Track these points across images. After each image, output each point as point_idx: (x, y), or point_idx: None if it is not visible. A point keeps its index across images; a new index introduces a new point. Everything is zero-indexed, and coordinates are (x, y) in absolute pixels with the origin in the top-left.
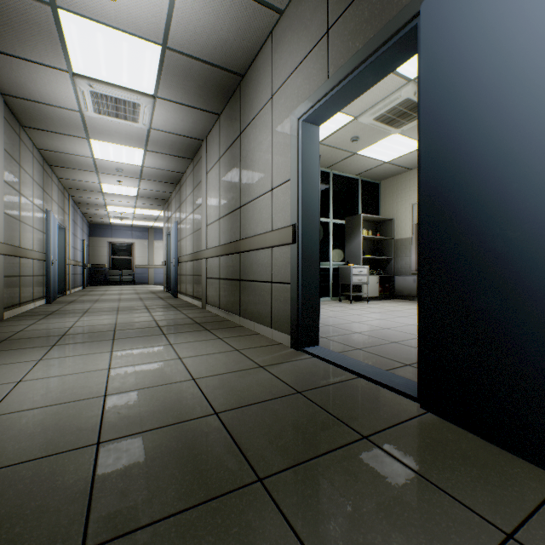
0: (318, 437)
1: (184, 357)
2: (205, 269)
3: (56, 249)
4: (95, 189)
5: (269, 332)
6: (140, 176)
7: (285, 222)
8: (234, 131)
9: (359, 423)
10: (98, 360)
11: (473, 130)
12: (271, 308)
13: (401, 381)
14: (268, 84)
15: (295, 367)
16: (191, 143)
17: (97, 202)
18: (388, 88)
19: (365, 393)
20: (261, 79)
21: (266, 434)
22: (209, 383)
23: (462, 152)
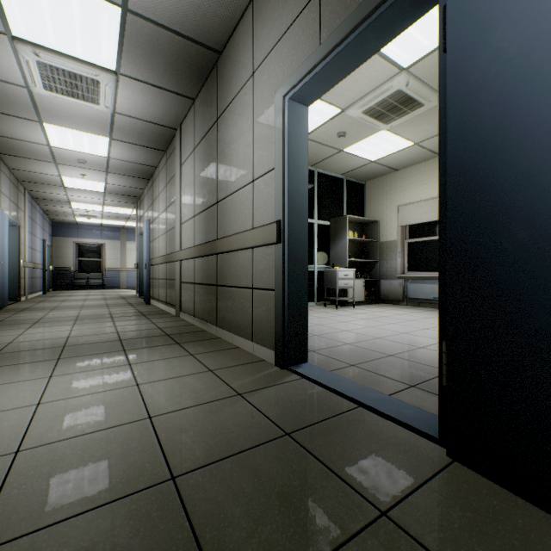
0: (319, 517)
1: (143, 382)
2: (179, 272)
3: (6, 250)
4: (55, 183)
5: (250, 346)
6: (107, 169)
7: (268, 218)
8: (210, 117)
9: (372, 486)
10: (27, 391)
11: (530, 85)
12: (252, 318)
13: (412, 411)
14: (249, 60)
15: (282, 394)
16: (163, 132)
17: (59, 197)
18: (379, 78)
19: (371, 432)
20: (241, 55)
21: (242, 517)
22: (169, 424)
23: (512, 117)
